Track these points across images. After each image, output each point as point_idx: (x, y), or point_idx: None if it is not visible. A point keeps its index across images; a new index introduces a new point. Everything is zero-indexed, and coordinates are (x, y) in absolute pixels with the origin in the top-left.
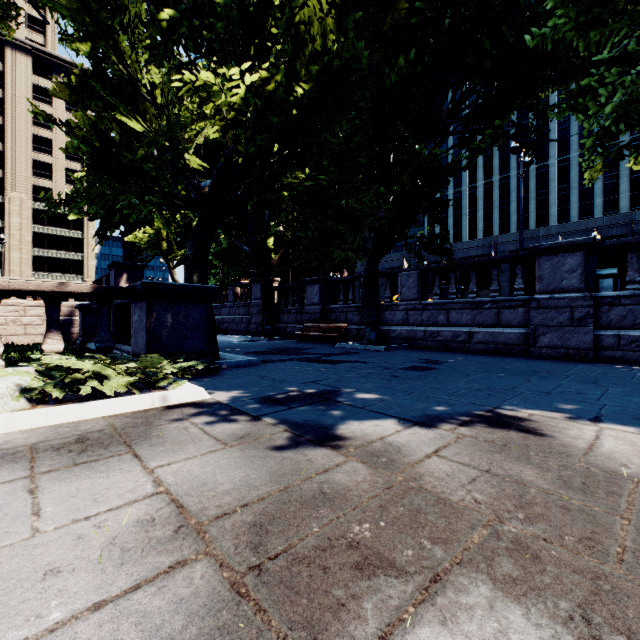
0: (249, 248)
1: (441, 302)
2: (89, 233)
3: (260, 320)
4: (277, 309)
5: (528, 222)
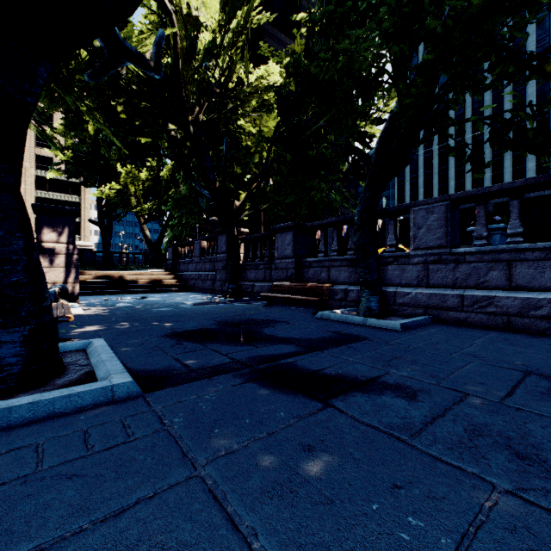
0: (209, 191)
1: (492, 249)
2: (86, 197)
3: (225, 277)
4: (243, 264)
5: (503, 178)
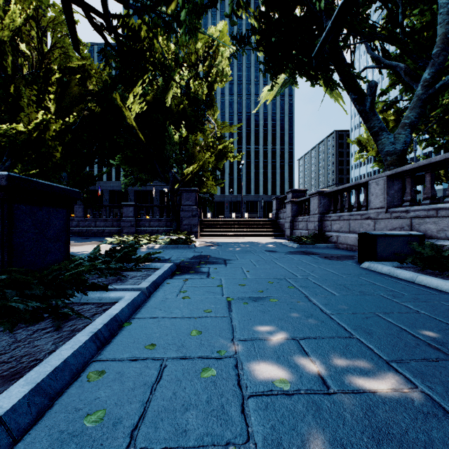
0: None
1: (93, 218)
2: None
3: None
4: None
5: None
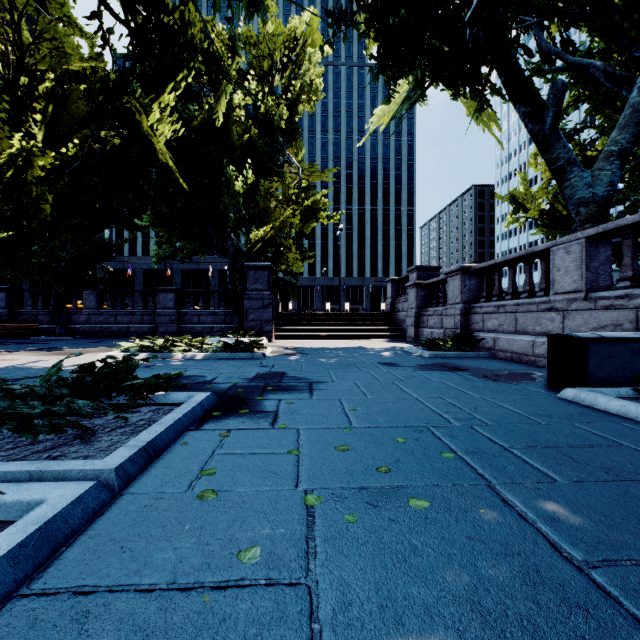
0: None
1: (112, 311)
2: None
3: None
4: None
5: None
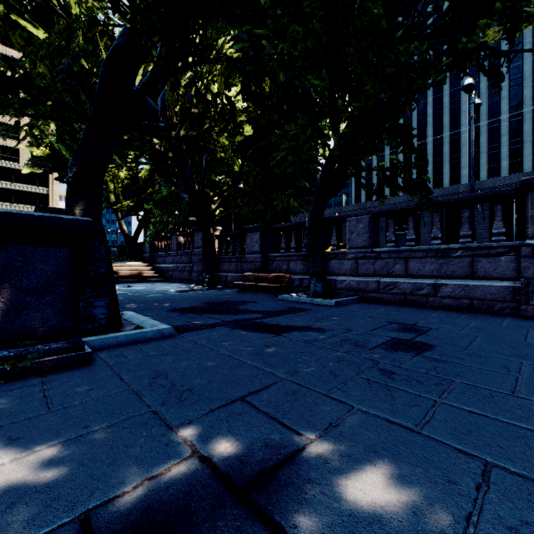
0: (189, 195)
1: (397, 250)
2: (54, 189)
3: (201, 268)
4: (218, 258)
5: (443, 182)
